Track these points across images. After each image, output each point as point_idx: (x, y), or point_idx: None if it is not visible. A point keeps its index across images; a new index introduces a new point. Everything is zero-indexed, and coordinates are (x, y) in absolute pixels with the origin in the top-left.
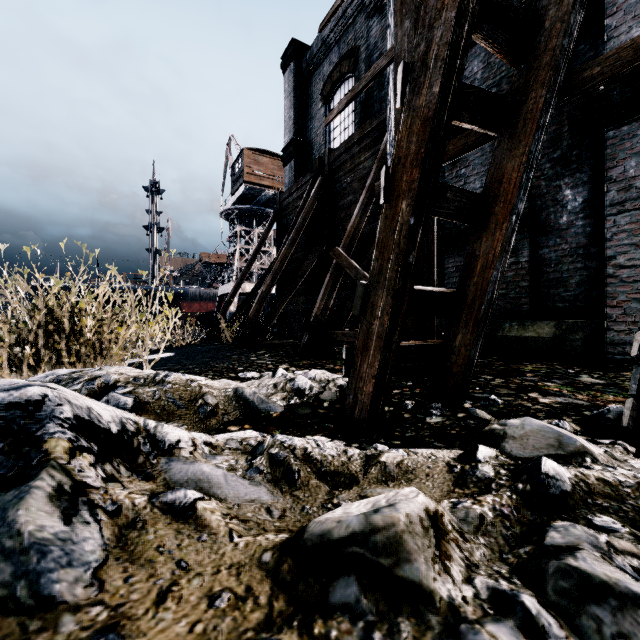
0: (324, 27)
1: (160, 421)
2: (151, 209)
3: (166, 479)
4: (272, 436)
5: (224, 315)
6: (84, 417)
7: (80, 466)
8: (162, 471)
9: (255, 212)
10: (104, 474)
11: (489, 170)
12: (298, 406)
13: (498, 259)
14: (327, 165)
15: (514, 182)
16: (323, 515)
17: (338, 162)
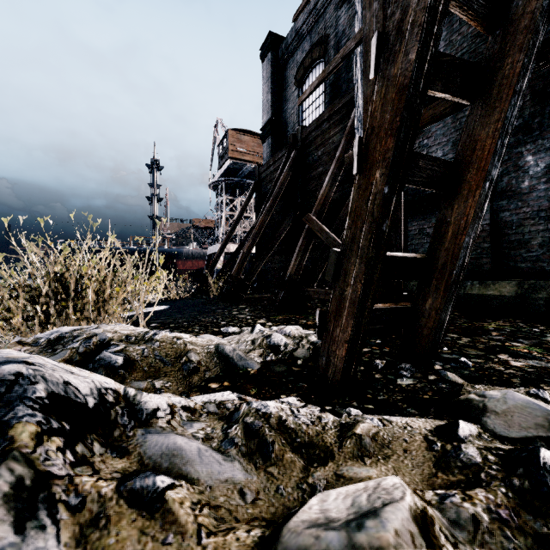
0: (297, 17)
1: (147, 378)
2: (152, 183)
3: (141, 454)
4: (247, 403)
5: (211, 272)
6: (60, 393)
7: (46, 453)
8: (137, 445)
9: (238, 183)
10: (73, 457)
11: (461, 138)
12: (274, 363)
13: (470, 225)
14: (300, 141)
15: (488, 149)
16: (298, 514)
17: (310, 138)
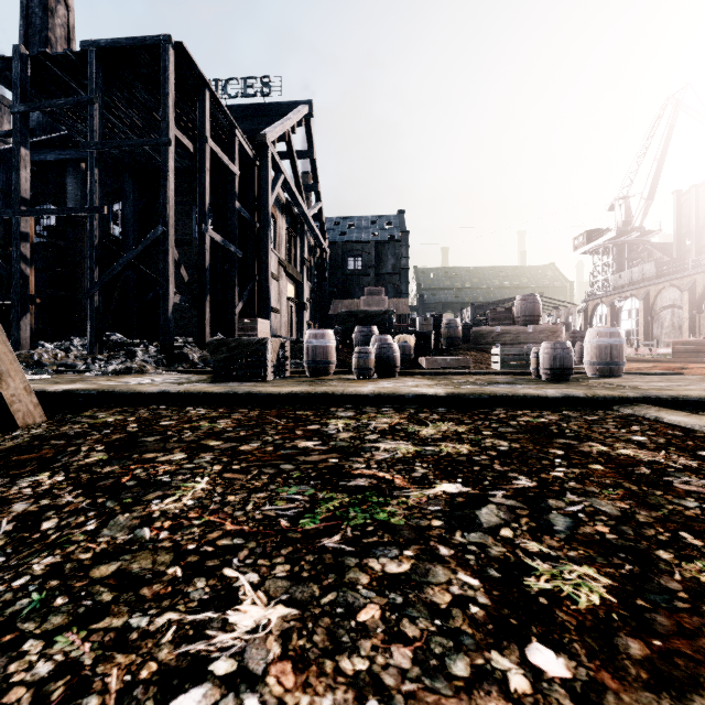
0: None
1: None
2: None
3: None
4: None
5: None
6: None
7: None
8: None
9: None
10: None
11: None
12: None
13: None
14: None
15: None
16: None
17: None
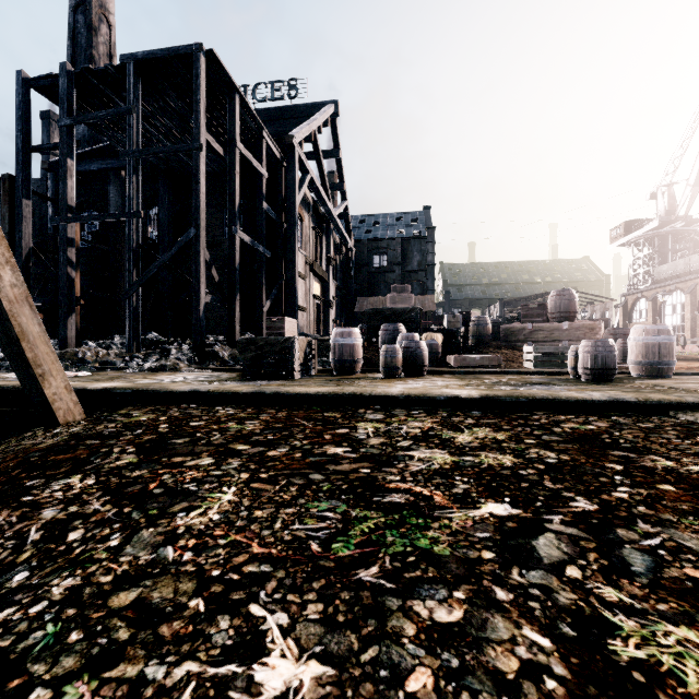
0: None
1: None
2: None
3: None
4: None
5: None
6: None
7: None
8: None
9: None
10: None
11: None
12: None
13: None
14: None
15: None
16: None
17: None
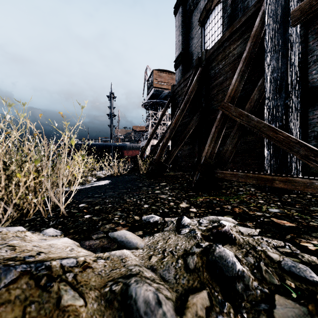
0: None
1: None
2: (110, 106)
3: None
4: None
5: (141, 157)
6: None
7: None
8: None
9: (159, 103)
10: None
11: None
12: None
13: None
14: (204, 60)
15: None
16: None
17: (212, 56)
